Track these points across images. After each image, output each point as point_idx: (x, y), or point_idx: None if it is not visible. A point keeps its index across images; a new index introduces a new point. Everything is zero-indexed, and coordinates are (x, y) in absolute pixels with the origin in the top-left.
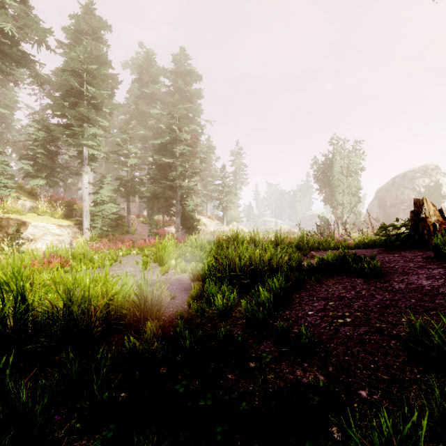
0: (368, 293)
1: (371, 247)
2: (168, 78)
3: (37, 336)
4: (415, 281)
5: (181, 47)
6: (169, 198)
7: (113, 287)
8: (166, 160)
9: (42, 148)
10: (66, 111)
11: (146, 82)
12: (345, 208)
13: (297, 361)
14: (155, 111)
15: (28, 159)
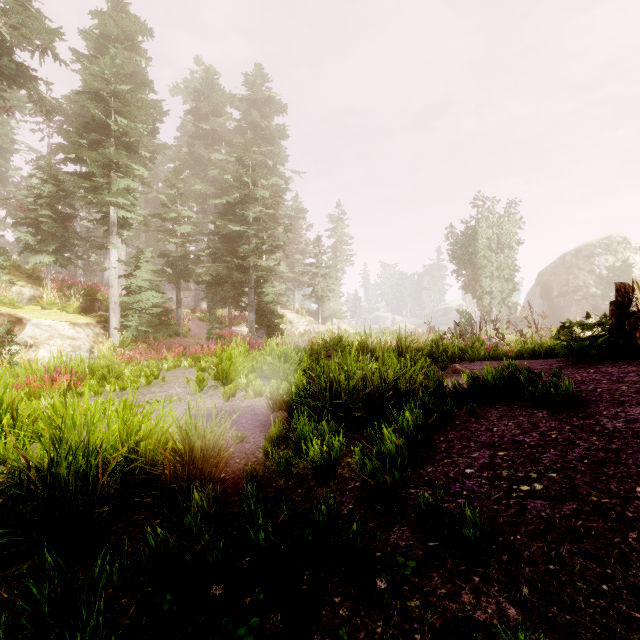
0: (562, 437)
1: (543, 356)
2: (237, 108)
3: (0, 518)
4: (639, 416)
5: (256, 64)
6: (239, 284)
7: (142, 425)
8: (235, 228)
9: (48, 208)
10: (84, 153)
11: (205, 114)
12: (495, 299)
13: (460, 570)
14: (219, 157)
15: (28, 226)
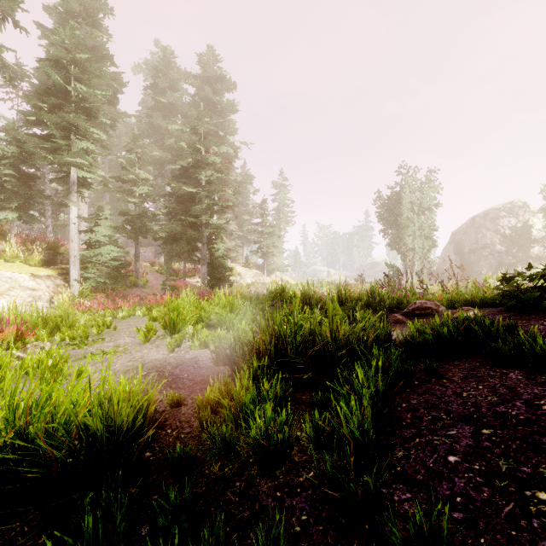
0: None
1: (478, 306)
2: (192, 85)
3: None
4: None
5: (209, 46)
6: (193, 241)
7: (53, 393)
8: (188, 189)
9: (11, 167)
10: (44, 116)
11: (163, 89)
12: (417, 254)
13: None
14: (175, 127)
15: None
